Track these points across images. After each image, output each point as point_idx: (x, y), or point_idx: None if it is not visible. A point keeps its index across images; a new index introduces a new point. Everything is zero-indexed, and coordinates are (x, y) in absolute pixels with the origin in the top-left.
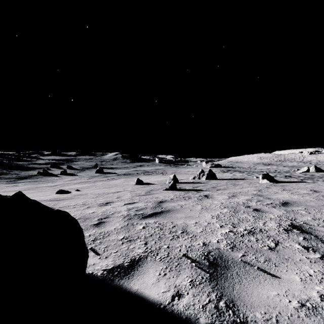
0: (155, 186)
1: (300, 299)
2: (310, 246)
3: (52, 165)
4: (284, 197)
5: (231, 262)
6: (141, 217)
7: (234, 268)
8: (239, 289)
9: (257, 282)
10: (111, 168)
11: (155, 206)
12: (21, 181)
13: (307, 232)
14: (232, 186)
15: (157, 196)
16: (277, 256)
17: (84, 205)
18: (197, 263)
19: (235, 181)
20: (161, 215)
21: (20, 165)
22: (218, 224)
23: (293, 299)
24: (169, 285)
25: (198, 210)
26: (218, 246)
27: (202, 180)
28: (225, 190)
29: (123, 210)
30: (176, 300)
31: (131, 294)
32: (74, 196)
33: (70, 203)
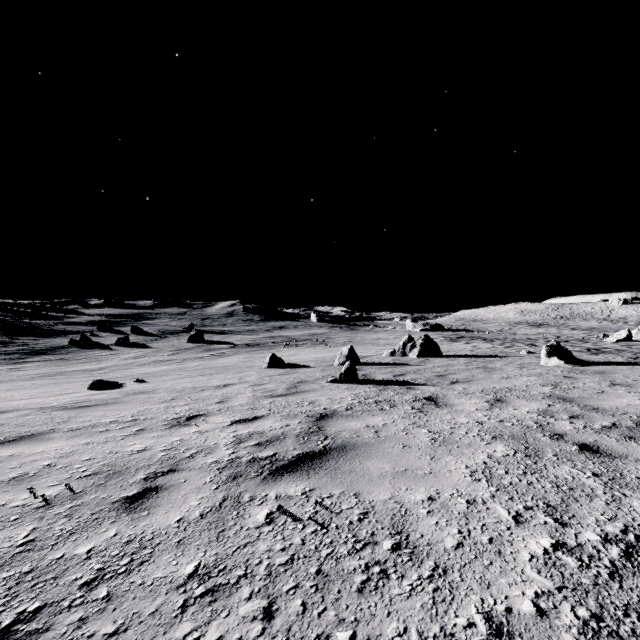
0: (309, 372)
1: None
2: None
3: (101, 327)
4: (631, 405)
5: None
6: (267, 471)
7: None
8: None
9: None
10: (220, 332)
11: (307, 430)
12: (33, 359)
13: None
14: (483, 372)
15: (313, 398)
16: None
17: (133, 423)
18: None
19: (485, 362)
20: (324, 464)
21: (37, 327)
22: (503, 505)
23: None
24: None
25: (423, 446)
26: None
27: (410, 359)
28: (471, 382)
29: (222, 445)
30: None
31: None
32: (124, 395)
33: (103, 416)
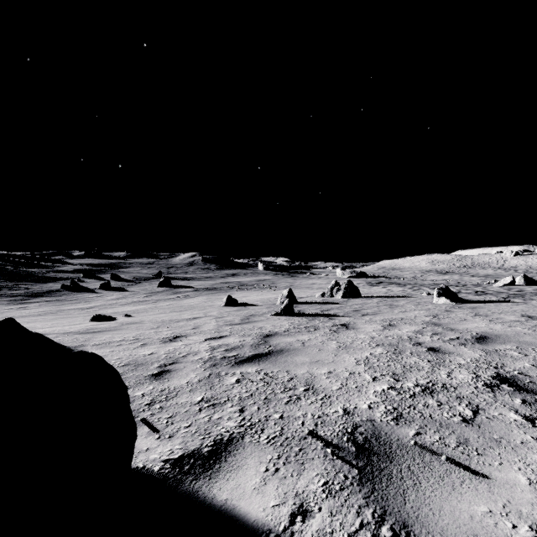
0: (257, 309)
1: (533, 522)
2: (536, 416)
3: (86, 274)
4: (478, 327)
5: (396, 447)
6: (234, 362)
7: (403, 457)
8: (415, 501)
9: (448, 487)
10: (184, 278)
11: (257, 342)
12: (34, 300)
13: (526, 390)
14: (388, 308)
15: (261, 325)
16: (479, 436)
17: (136, 341)
18: (335, 448)
19: (392, 301)
20: (269, 358)
21: (33, 274)
22: (369, 374)
23: (521, 523)
24: (285, 491)
25: (332, 350)
26: (372, 416)
27: (336, 299)
28: (376, 315)
29: (202, 350)
30: (298, 524)
31: (215, 510)
32: (120, 325)
33: (112, 337)
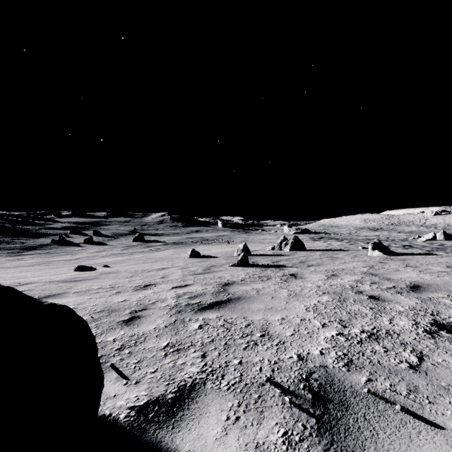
0: (217, 260)
1: None
2: None
3: (72, 231)
4: (410, 277)
5: (350, 395)
6: (197, 309)
7: (358, 405)
8: None
9: (405, 438)
10: (155, 234)
11: (217, 290)
12: (28, 253)
13: None
14: (329, 260)
15: (220, 275)
16: (427, 383)
17: (112, 288)
18: (292, 395)
19: (333, 254)
20: (228, 305)
21: (27, 231)
22: (318, 320)
23: None
24: (246, 442)
25: (283, 297)
26: (324, 362)
27: (284, 252)
28: (320, 266)
29: (169, 298)
30: None
31: None
32: (99, 274)
33: (92, 285)
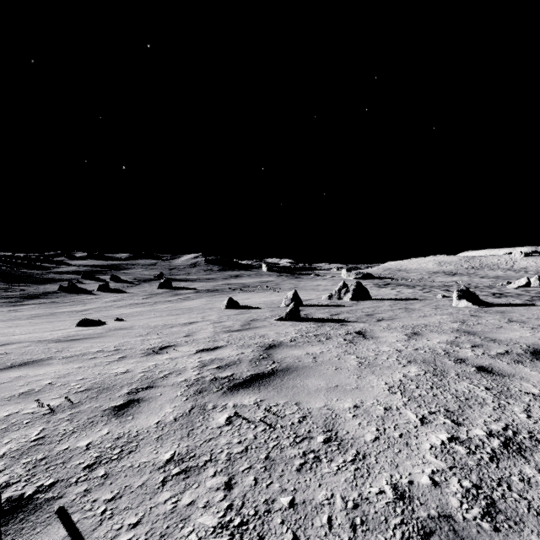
0: (260, 312)
1: None
2: None
3: (85, 275)
4: (523, 337)
5: None
6: (226, 387)
7: None
8: None
9: None
10: (186, 280)
11: (258, 356)
12: (28, 302)
13: None
14: (404, 312)
15: (263, 332)
16: None
17: (116, 352)
18: None
19: (407, 304)
20: (272, 381)
21: (31, 275)
22: (412, 411)
23: None
24: None
25: (352, 368)
26: (444, 506)
27: (344, 302)
28: (394, 320)
29: (189, 368)
30: None
31: None
32: (107, 331)
33: (91, 347)
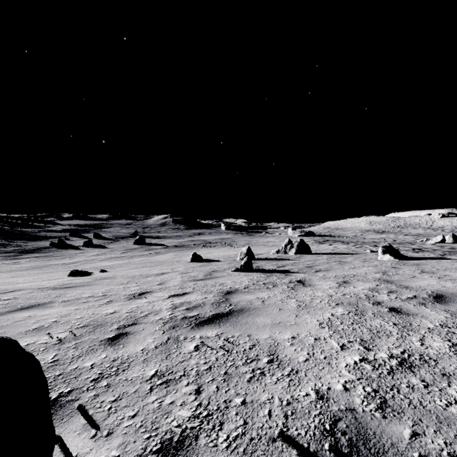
0: (219, 264)
1: None
2: None
3: (72, 233)
4: (430, 284)
5: None
6: (194, 323)
7: None
8: None
9: None
10: (157, 237)
11: (218, 300)
12: (25, 256)
13: None
14: (338, 264)
15: (222, 281)
16: None
17: (104, 297)
18: None
19: (341, 258)
20: (229, 319)
21: (26, 233)
22: (335, 340)
23: None
24: None
25: (292, 309)
26: (351, 403)
27: (289, 256)
28: (329, 271)
29: (164, 309)
30: None
31: None
32: (94, 280)
33: (83, 293)
